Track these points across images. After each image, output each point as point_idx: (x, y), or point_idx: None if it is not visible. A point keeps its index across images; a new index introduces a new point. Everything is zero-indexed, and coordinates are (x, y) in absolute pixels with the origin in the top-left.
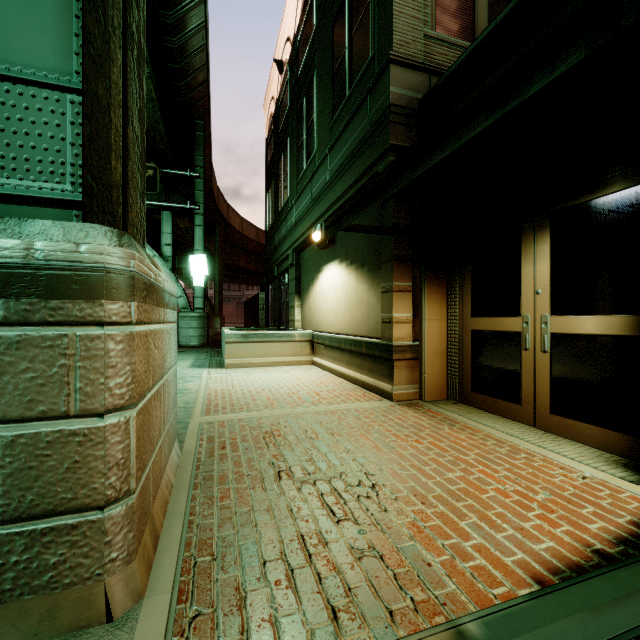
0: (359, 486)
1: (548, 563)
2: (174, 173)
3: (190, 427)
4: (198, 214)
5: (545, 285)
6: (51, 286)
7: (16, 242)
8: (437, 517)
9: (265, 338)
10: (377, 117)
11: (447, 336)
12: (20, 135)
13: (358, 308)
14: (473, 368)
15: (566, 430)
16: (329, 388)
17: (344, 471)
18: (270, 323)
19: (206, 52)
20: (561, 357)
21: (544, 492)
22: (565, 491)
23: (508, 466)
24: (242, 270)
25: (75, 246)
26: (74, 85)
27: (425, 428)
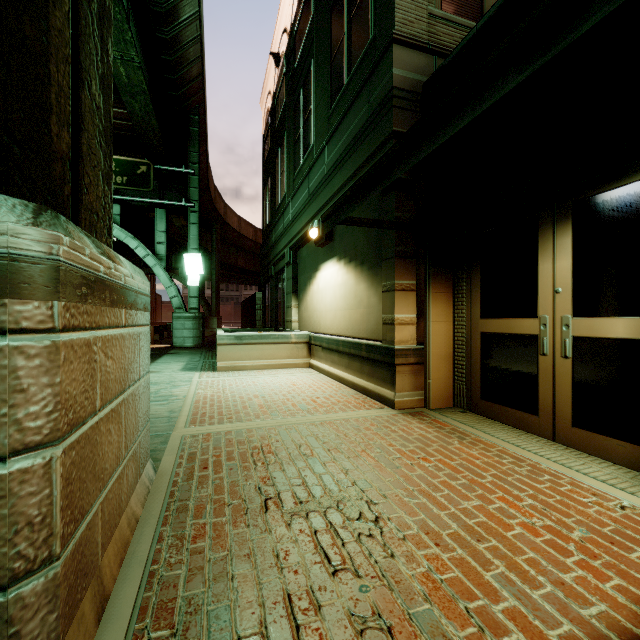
0: (360, 520)
1: (605, 639)
2: (168, 169)
3: (171, 441)
4: (193, 212)
5: (566, 283)
6: None
7: None
8: (456, 566)
9: (260, 340)
10: (378, 102)
11: (453, 339)
12: None
13: (357, 308)
14: (483, 374)
15: (591, 446)
16: (326, 394)
17: (342, 499)
18: (267, 323)
19: (200, 44)
20: (585, 364)
21: (580, 528)
22: (605, 527)
23: (532, 492)
24: (240, 270)
25: None
26: None
27: (432, 442)
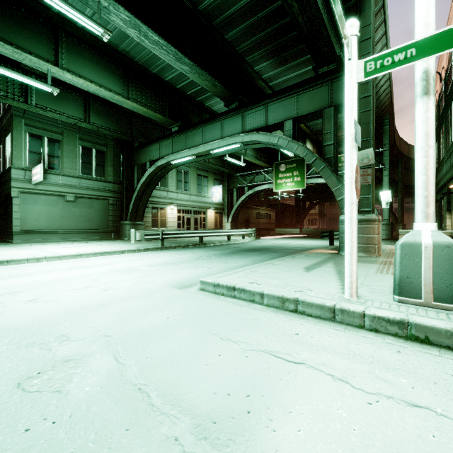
0: None
1: None
2: None
3: (384, 251)
4: (385, 169)
5: None
6: (370, 221)
7: (366, 217)
8: None
9: None
10: None
11: None
12: (364, 204)
13: None
14: None
15: None
16: None
17: None
18: None
19: (390, 92)
20: None
21: None
22: None
23: None
24: None
25: (372, 217)
26: (370, 196)
27: None
